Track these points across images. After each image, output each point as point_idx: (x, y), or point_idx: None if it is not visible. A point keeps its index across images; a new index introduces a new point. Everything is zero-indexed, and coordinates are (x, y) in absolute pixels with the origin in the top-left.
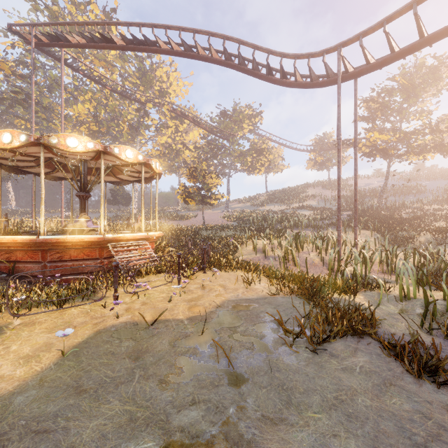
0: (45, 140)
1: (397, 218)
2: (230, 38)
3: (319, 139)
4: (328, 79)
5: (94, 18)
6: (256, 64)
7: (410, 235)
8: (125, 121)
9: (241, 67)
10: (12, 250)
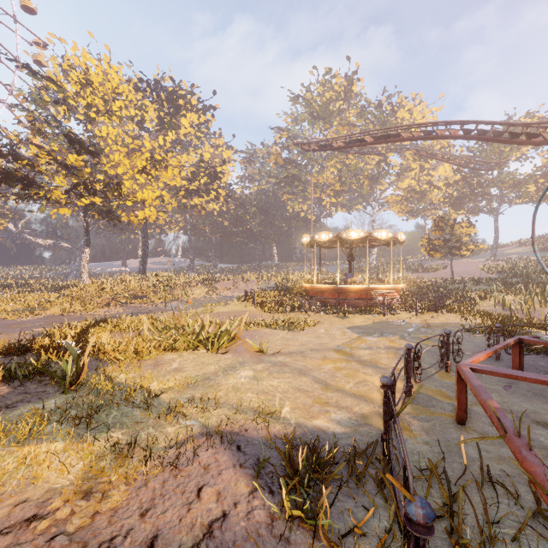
0: (340, 235)
1: None
2: (467, 121)
3: None
4: None
5: (338, 88)
6: (498, 132)
7: None
8: (366, 176)
9: (481, 138)
10: (324, 292)
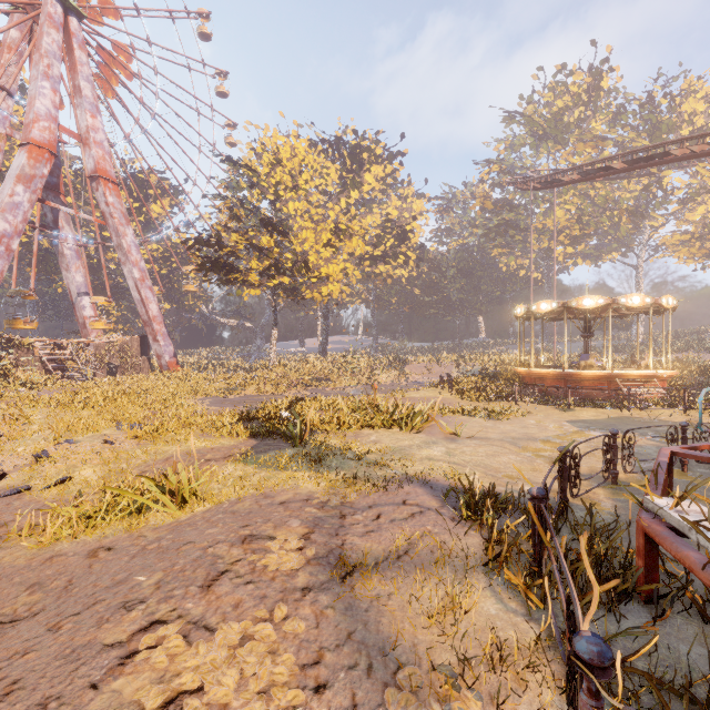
0: (568, 304)
1: None
2: None
3: None
4: None
5: (576, 89)
6: None
7: None
8: (623, 211)
9: None
10: (544, 379)
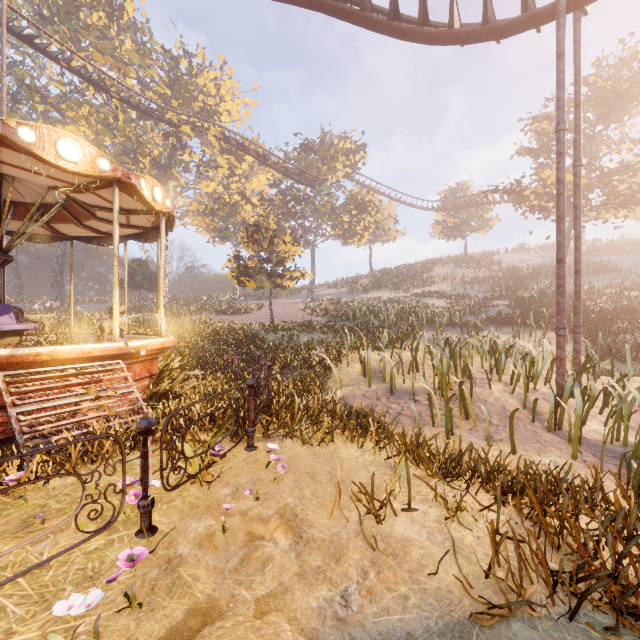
0: None
1: (597, 311)
2: None
3: (451, 192)
4: (524, 14)
5: None
6: None
7: None
8: (146, 154)
9: (337, 5)
10: None
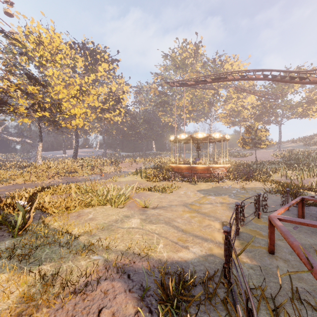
0: (192, 135)
1: None
2: (265, 70)
3: None
4: None
5: (190, 50)
6: (283, 76)
7: None
8: (206, 102)
9: (273, 79)
10: (182, 169)
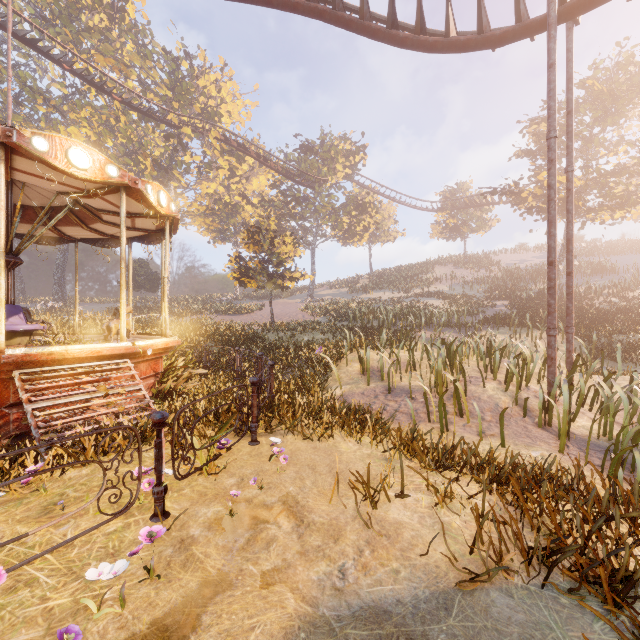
0: None
1: (593, 311)
2: None
3: (450, 193)
4: (517, 24)
5: None
6: (367, 8)
7: (634, 341)
8: (147, 155)
9: (337, 14)
10: None
